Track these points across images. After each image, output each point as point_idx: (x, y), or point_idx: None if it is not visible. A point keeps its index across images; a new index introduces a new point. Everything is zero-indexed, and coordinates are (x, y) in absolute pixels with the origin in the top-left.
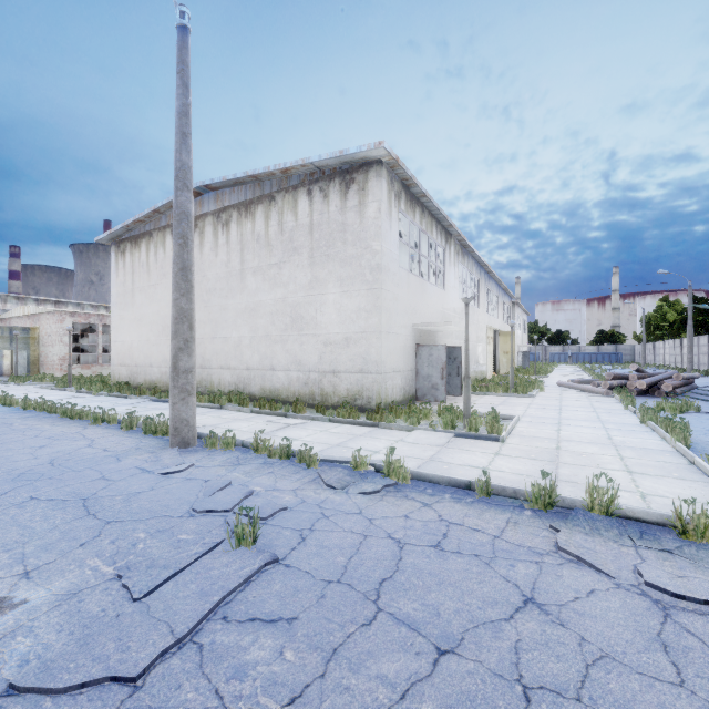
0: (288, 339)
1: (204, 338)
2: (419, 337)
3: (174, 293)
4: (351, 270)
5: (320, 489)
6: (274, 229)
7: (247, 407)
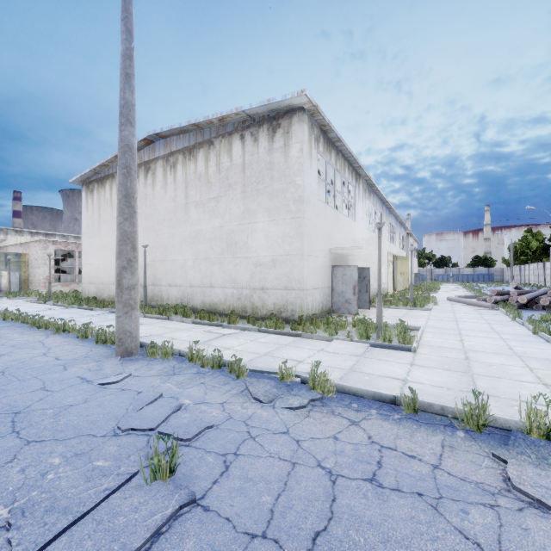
0: (224, 261)
1: (155, 261)
2: (334, 259)
3: (118, 217)
4: (277, 202)
5: (248, 402)
6: (212, 169)
7: (190, 318)
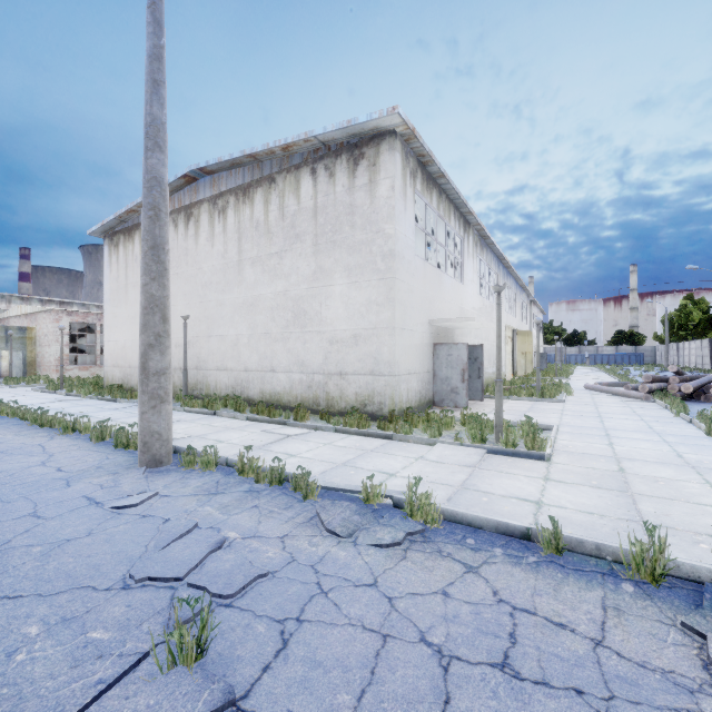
0: (290, 337)
1: (199, 336)
2: (436, 335)
3: (143, 276)
4: (360, 258)
5: (318, 536)
6: (274, 215)
7: (244, 412)
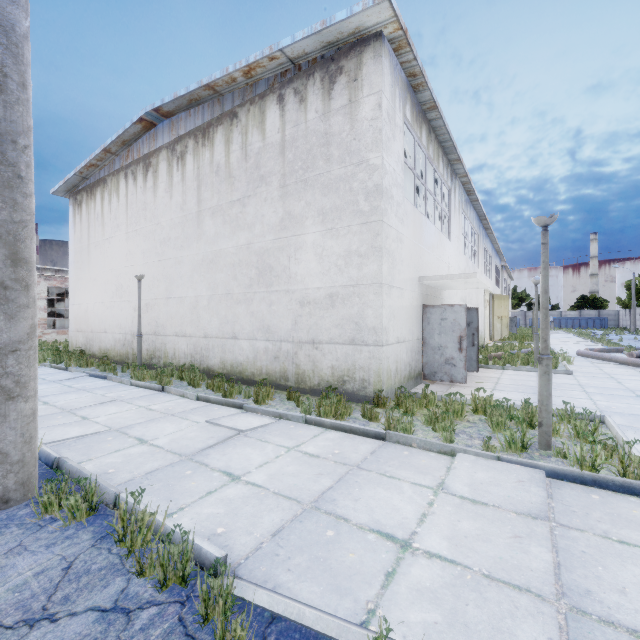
0: (253, 298)
1: (158, 299)
2: (425, 295)
3: None
4: (338, 198)
5: None
6: (236, 155)
7: (199, 387)
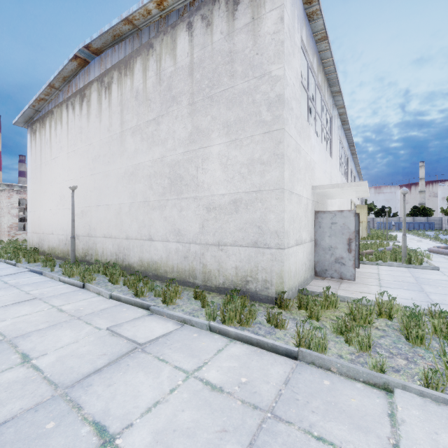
0: (166, 204)
1: (90, 206)
2: (316, 202)
3: None
4: (241, 111)
5: None
6: (151, 81)
7: (117, 284)
